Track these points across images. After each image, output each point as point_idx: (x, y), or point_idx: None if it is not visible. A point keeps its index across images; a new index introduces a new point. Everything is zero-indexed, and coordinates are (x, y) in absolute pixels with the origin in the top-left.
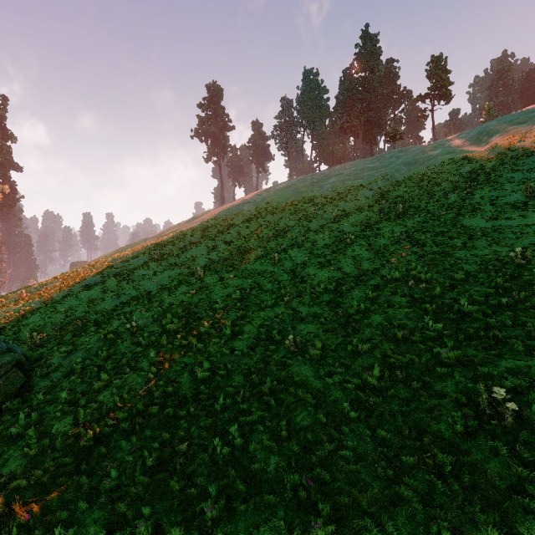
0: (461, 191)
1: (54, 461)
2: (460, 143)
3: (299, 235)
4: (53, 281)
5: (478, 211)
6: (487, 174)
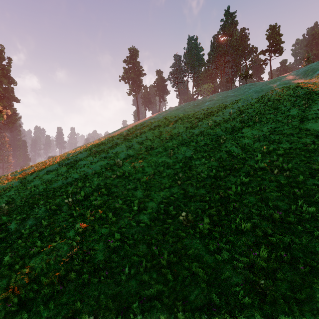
0: (300, 106)
1: None
2: (292, 77)
3: (187, 138)
4: (30, 168)
5: (318, 118)
6: (318, 94)
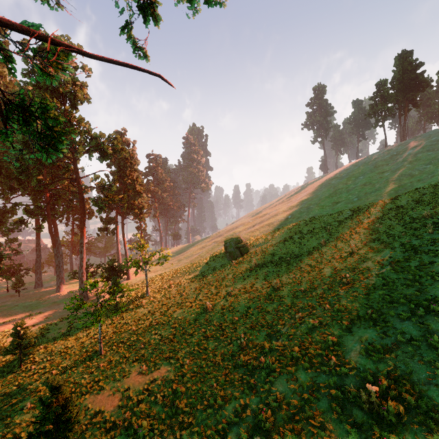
0: None
1: (262, 259)
2: None
3: (356, 201)
4: (240, 225)
5: None
6: None
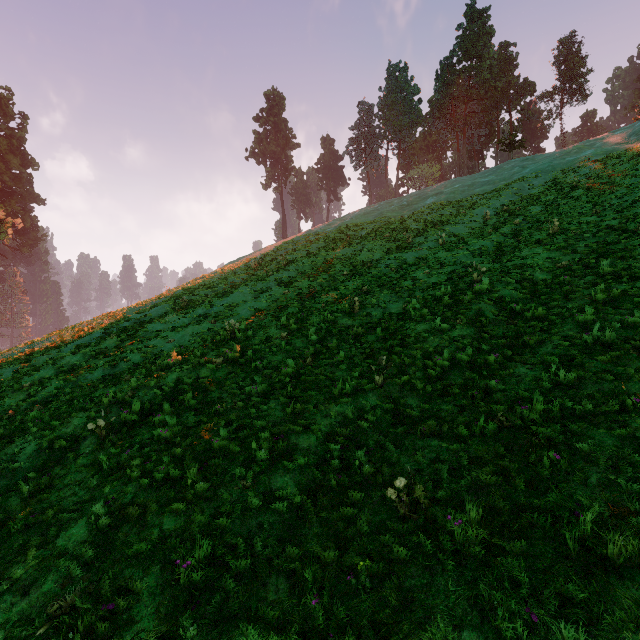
0: None
1: None
2: (620, 140)
3: (389, 271)
4: (46, 338)
5: None
6: None
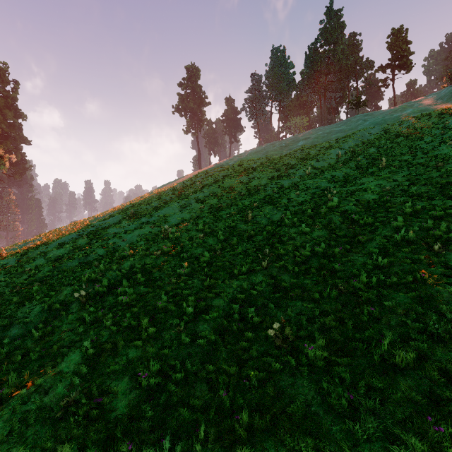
0: None
1: None
2: (431, 102)
3: (272, 192)
4: (36, 238)
5: None
6: None
